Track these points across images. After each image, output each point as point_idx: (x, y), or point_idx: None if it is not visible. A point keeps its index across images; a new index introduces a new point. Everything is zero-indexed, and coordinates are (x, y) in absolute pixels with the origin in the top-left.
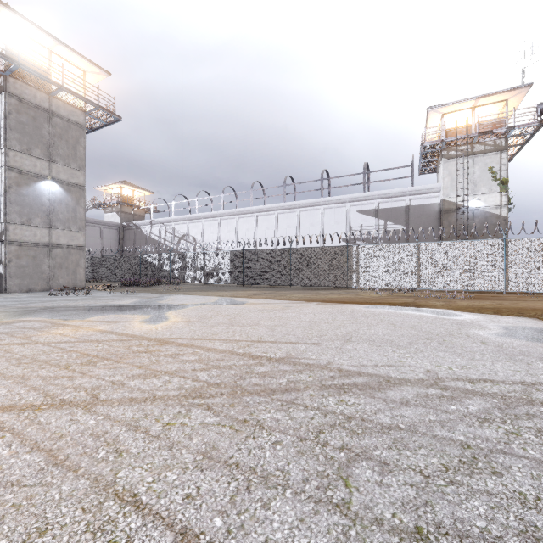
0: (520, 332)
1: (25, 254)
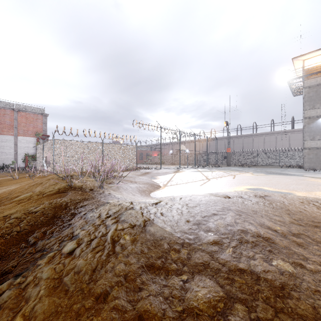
0: (270, 191)
1: (312, 153)
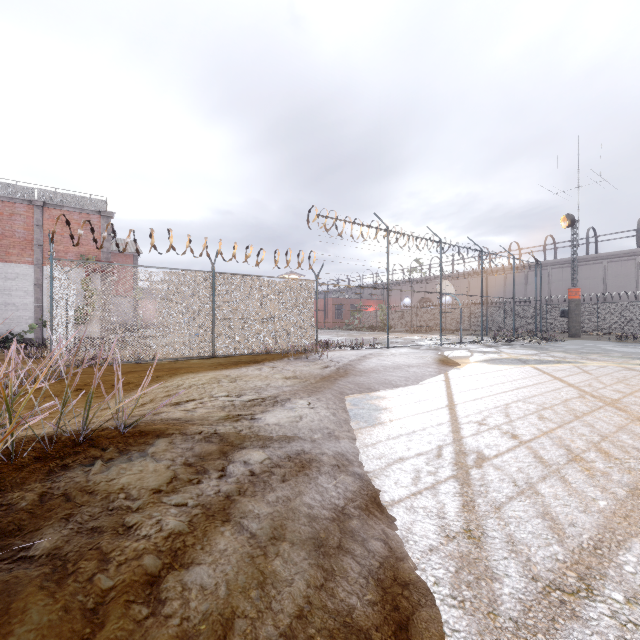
0: None
1: None
